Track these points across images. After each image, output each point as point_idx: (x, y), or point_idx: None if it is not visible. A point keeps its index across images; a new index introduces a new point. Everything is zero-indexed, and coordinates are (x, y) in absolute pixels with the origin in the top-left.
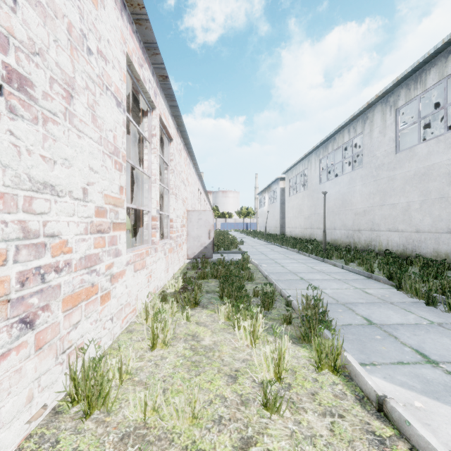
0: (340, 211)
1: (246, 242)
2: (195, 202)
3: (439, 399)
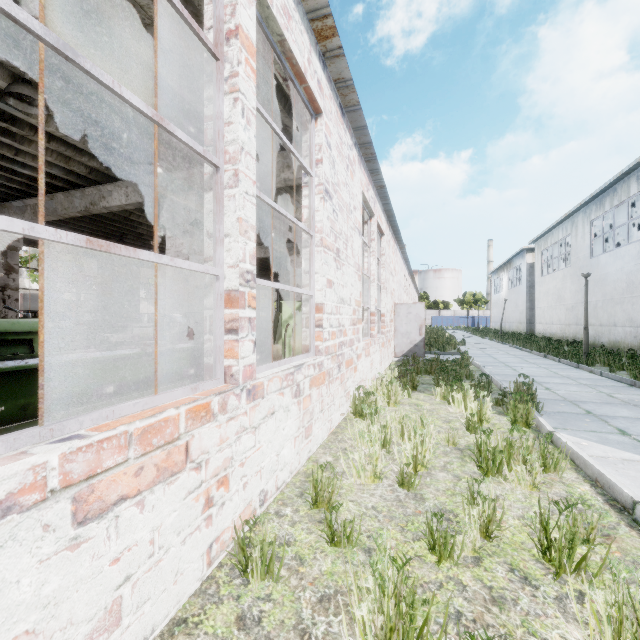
0: (623, 299)
1: (470, 343)
2: (401, 292)
3: (605, 444)
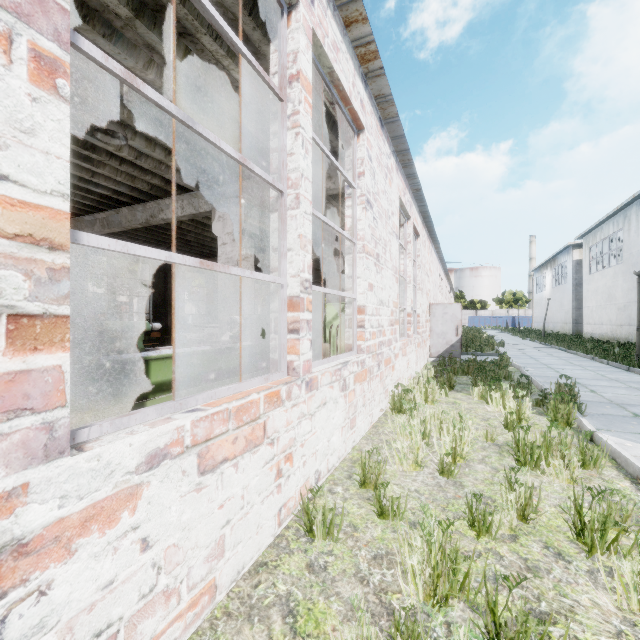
0: None
1: (510, 344)
2: (436, 292)
3: None
